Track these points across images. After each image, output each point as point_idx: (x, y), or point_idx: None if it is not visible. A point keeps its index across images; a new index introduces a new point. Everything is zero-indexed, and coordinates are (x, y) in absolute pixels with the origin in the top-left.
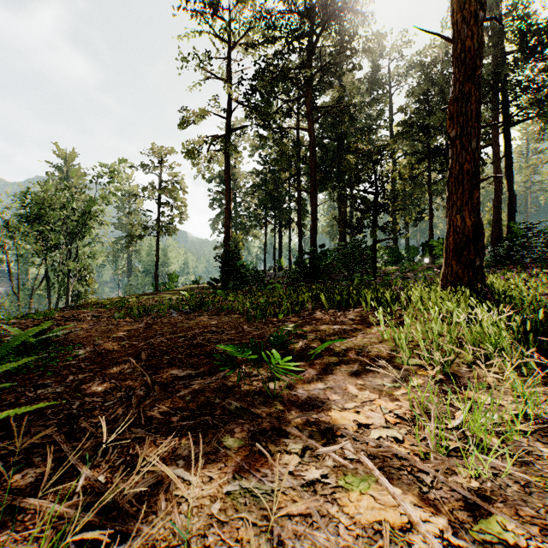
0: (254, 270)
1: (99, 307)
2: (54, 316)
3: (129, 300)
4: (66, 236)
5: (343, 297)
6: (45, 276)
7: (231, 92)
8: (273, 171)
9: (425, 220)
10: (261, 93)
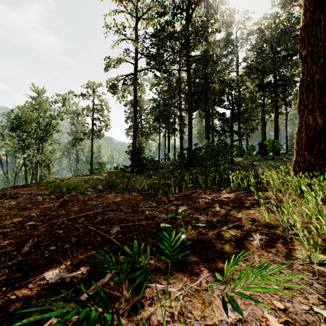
0: (152, 160)
1: (42, 186)
2: (1, 193)
3: (58, 182)
4: (36, 139)
5: (216, 179)
6: (24, 164)
7: (137, 46)
8: (164, 99)
9: (258, 129)
10: (156, 46)
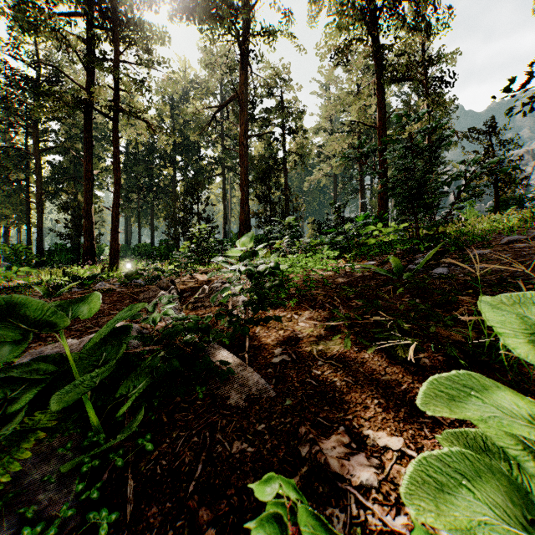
0: None
1: None
2: None
3: None
4: None
5: None
6: None
7: None
8: None
9: None
10: None
